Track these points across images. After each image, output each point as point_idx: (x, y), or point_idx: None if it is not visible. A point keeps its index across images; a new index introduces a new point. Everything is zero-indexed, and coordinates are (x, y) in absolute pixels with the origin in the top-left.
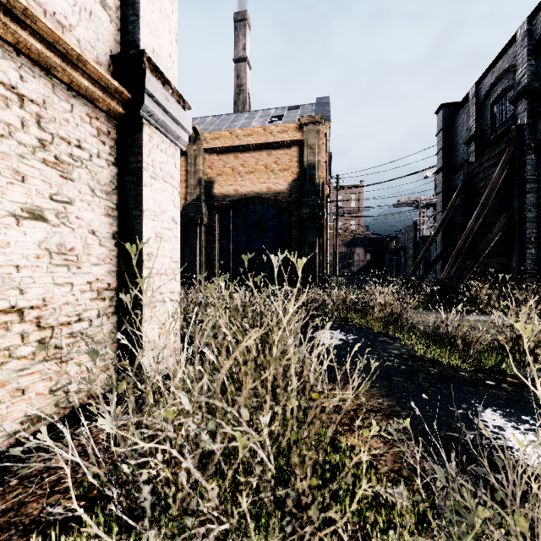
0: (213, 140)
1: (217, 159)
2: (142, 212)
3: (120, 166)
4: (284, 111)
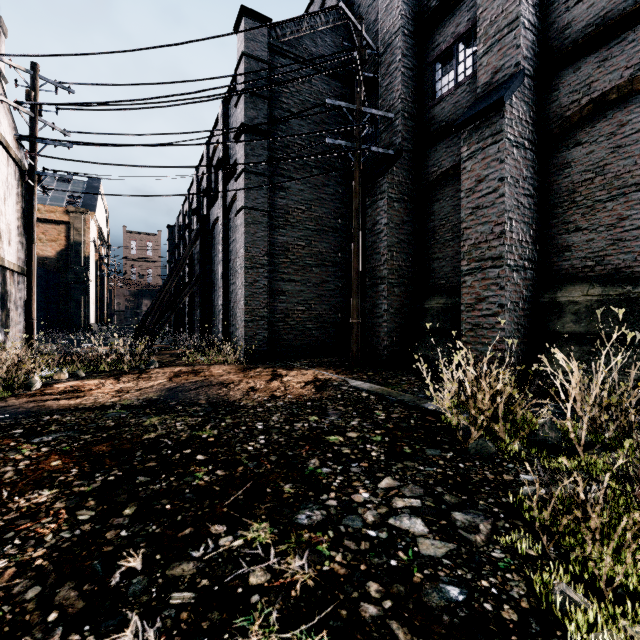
0: None
1: None
2: None
3: None
4: (54, 181)
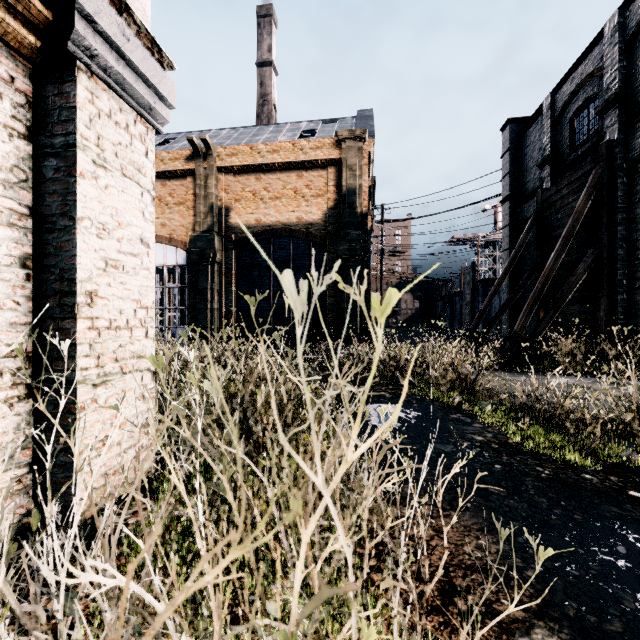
0: (229, 157)
1: (234, 180)
2: (74, 221)
3: (36, 142)
4: (318, 124)
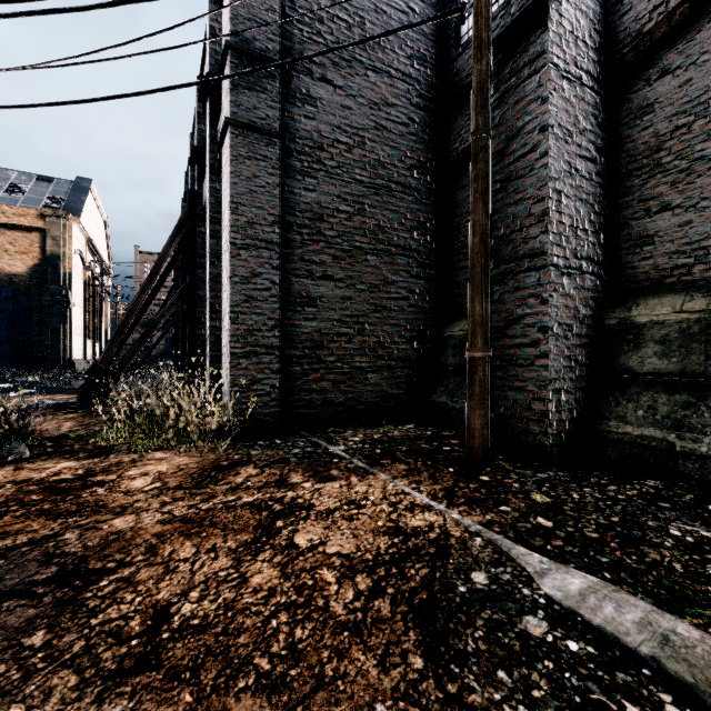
0: None
1: None
2: None
3: None
4: (31, 180)
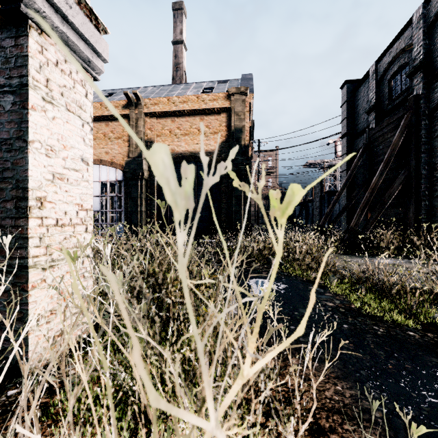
0: (153, 105)
1: (156, 122)
2: (27, 143)
3: None
4: (214, 84)
